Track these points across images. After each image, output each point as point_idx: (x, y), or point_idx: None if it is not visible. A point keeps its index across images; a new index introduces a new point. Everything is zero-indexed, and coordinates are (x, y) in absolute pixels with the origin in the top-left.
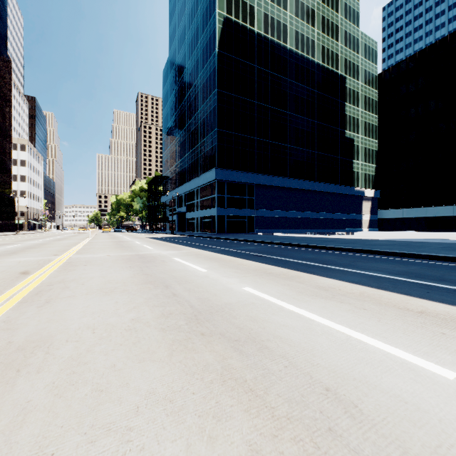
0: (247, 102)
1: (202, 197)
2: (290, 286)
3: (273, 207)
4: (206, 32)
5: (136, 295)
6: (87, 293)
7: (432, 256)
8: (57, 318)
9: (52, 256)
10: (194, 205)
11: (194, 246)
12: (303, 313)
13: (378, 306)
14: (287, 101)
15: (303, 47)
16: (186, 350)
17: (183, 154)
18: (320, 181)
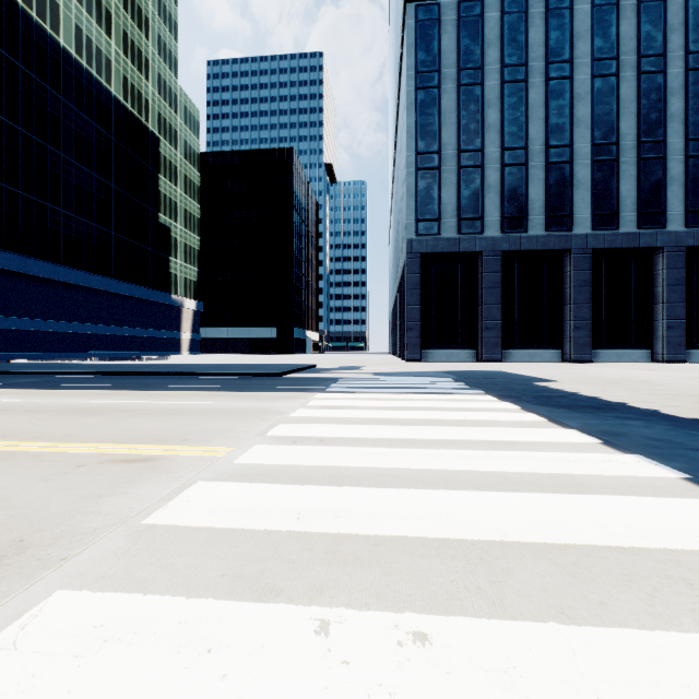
0: None
1: None
2: (132, 397)
3: (30, 313)
4: None
5: None
6: None
7: (234, 374)
8: None
9: None
10: None
11: None
12: (151, 402)
13: (191, 396)
14: (60, 134)
15: (91, 59)
16: (100, 416)
17: None
18: (121, 279)
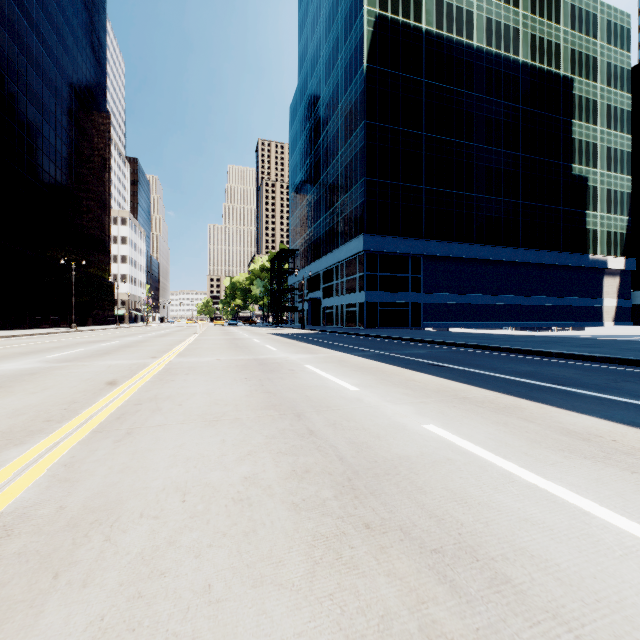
0: (410, 135)
1: (344, 276)
2: (510, 427)
3: (451, 289)
4: (350, 41)
5: (252, 429)
6: (183, 422)
7: None
8: (136, 464)
9: (149, 359)
10: (333, 288)
11: (335, 347)
12: (558, 493)
13: None
14: (473, 127)
15: (499, 41)
16: (339, 566)
17: (317, 218)
18: (527, 247)
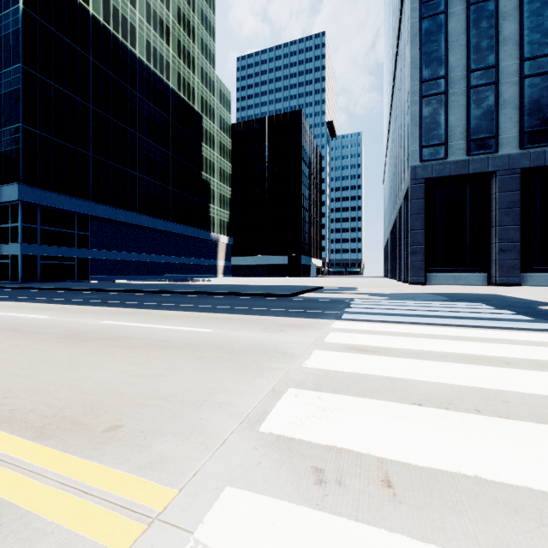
0: (77, 102)
1: None
2: (143, 317)
3: (118, 248)
4: None
5: None
6: None
7: (249, 294)
8: None
9: None
10: None
11: None
12: (152, 326)
13: (197, 318)
14: (136, 120)
15: (156, 63)
16: (78, 345)
17: None
18: (176, 221)
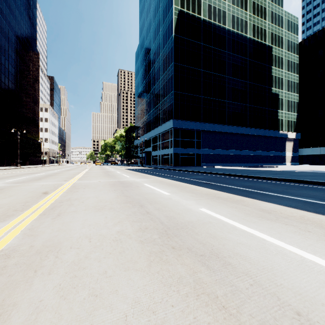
0: (195, 70)
1: (163, 140)
2: (237, 209)
3: (215, 147)
4: (166, 22)
5: (119, 212)
6: (85, 209)
7: None
8: (64, 228)
9: (63, 182)
10: (157, 146)
11: (158, 175)
12: (254, 233)
13: (321, 229)
14: (226, 68)
15: (238, 27)
16: (161, 262)
17: (149, 110)
18: (251, 127)
